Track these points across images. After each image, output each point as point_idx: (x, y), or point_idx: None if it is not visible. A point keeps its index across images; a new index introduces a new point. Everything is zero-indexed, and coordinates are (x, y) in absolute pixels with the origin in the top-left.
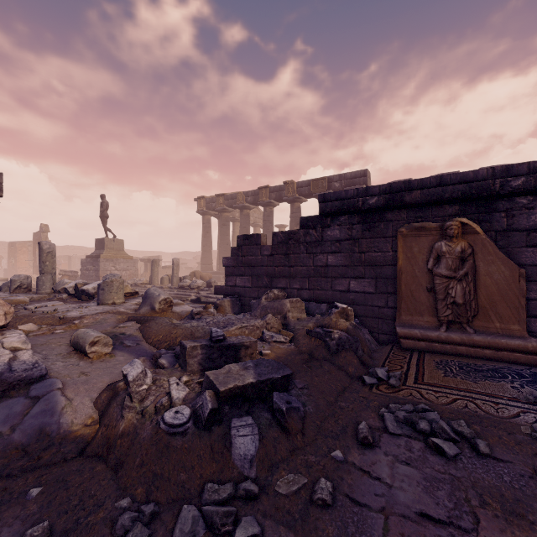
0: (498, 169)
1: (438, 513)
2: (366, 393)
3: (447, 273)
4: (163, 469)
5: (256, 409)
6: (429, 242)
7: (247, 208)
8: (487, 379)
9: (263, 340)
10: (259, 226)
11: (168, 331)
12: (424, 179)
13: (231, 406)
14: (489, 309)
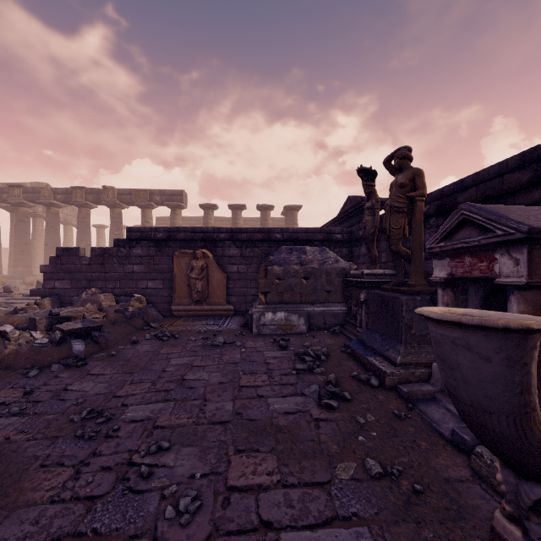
0: (216, 228)
1: (152, 350)
2: (142, 332)
3: (195, 277)
4: (39, 358)
5: (83, 339)
6: (189, 260)
7: (56, 206)
8: (199, 321)
9: (85, 318)
10: (72, 224)
11: (5, 319)
12: (186, 228)
13: (70, 337)
14: (213, 293)
